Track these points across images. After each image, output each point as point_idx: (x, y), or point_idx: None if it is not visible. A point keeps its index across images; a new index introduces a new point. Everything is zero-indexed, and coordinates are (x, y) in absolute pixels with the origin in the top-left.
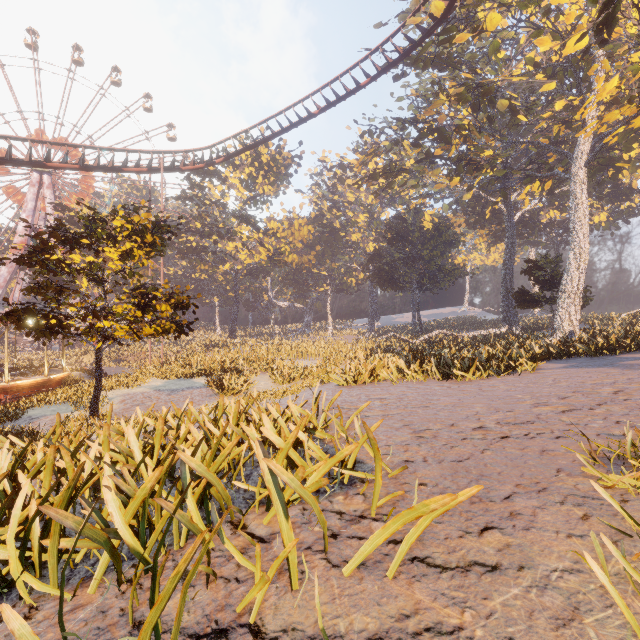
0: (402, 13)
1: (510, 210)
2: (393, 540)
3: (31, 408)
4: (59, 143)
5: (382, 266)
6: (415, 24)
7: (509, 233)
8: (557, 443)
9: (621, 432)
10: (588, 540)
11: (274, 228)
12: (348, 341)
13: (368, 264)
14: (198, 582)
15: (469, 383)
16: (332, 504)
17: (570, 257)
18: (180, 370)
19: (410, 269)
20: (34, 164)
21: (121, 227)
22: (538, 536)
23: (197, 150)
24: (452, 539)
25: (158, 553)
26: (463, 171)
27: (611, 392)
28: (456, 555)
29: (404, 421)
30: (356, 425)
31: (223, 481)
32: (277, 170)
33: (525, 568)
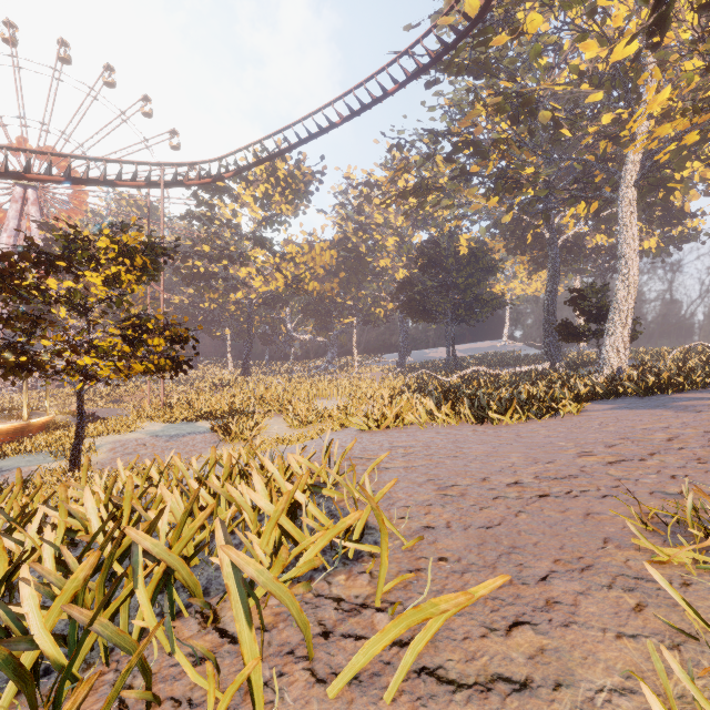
0: (435, 14)
1: (553, 234)
2: (398, 641)
3: (3, 458)
4: (40, 151)
5: (413, 295)
6: (448, 24)
7: (552, 259)
8: (604, 504)
9: (678, 489)
10: (643, 642)
11: (292, 252)
12: (376, 379)
13: (398, 293)
14: (139, 706)
15: (506, 427)
16: (330, 587)
17: (618, 286)
18: (182, 412)
19: (444, 299)
20: (11, 175)
21: (107, 248)
22: (580, 636)
23: (203, 163)
24: (472, 640)
25: (63, 684)
26: (502, 190)
27: (664, 439)
28: (476, 664)
29: (429, 474)
30: (367, 484)
31: (204, 554)
32: (296, 187)
33: (563, 686)
